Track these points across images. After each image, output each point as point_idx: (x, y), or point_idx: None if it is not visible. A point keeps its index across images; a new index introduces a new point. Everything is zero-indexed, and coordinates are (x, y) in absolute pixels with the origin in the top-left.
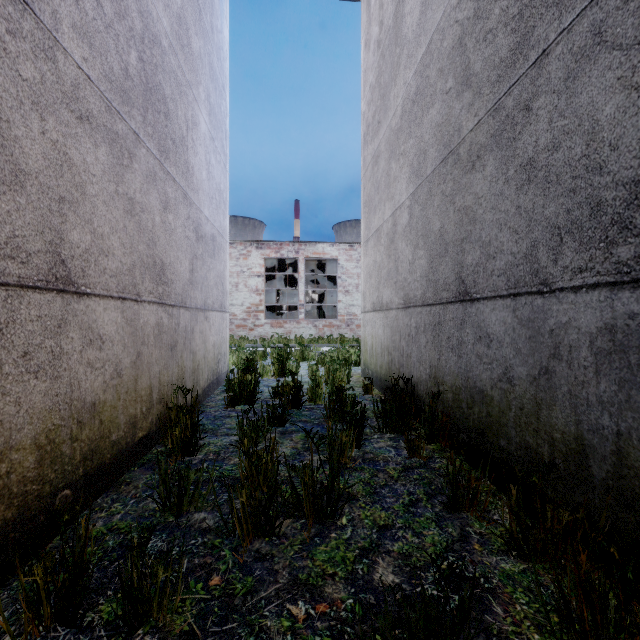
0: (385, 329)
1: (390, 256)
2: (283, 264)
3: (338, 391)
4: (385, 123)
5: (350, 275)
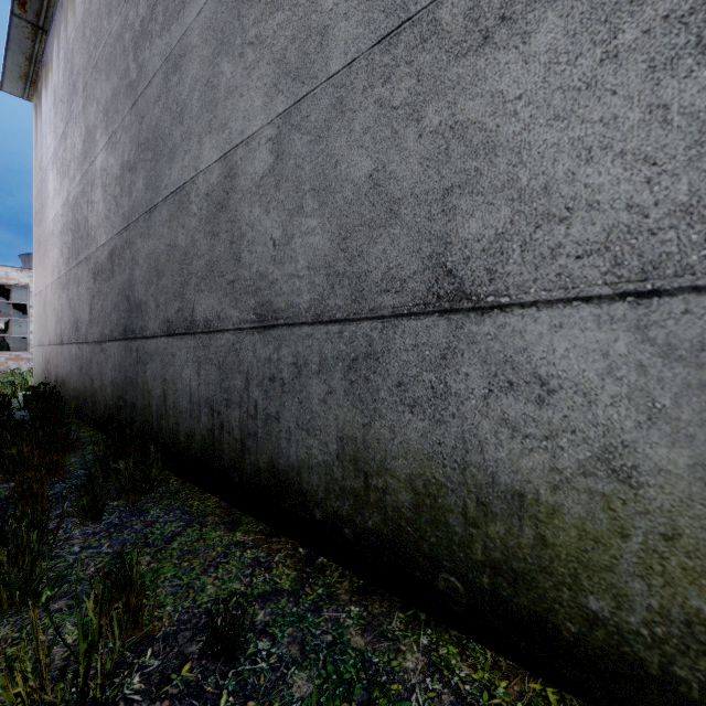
0: (43, 358)
1: (45, 313)
2: None
3: None
4: (43, 226)
5: None
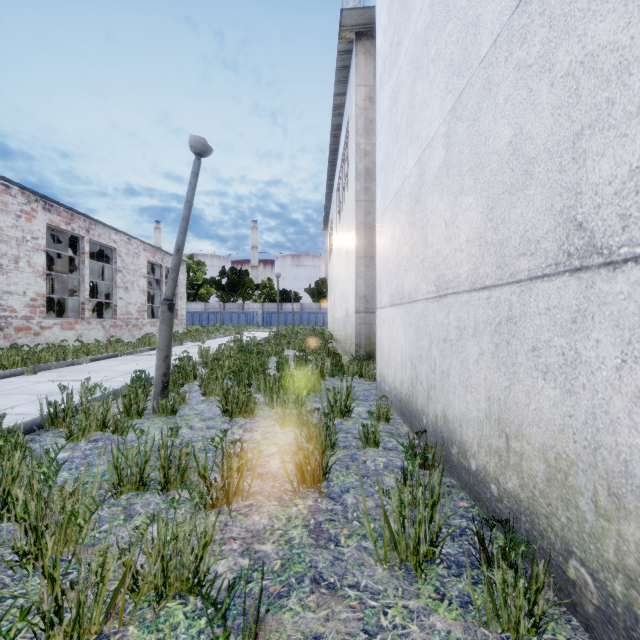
0: None
1: None
2: None
3: None
4: None
5: (5, 238)
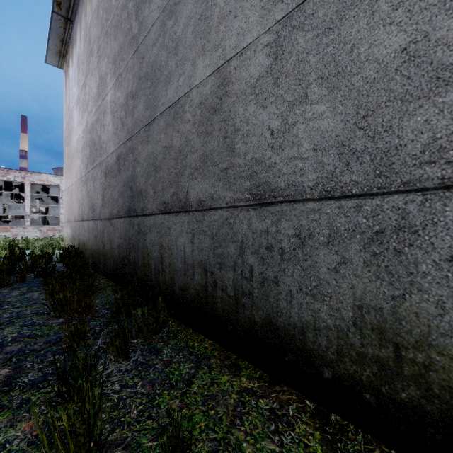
0: (70, 230)
1: (71, 201)
2: (9, 183)
3: (42, 252)
4: (70, 146)
5: None
